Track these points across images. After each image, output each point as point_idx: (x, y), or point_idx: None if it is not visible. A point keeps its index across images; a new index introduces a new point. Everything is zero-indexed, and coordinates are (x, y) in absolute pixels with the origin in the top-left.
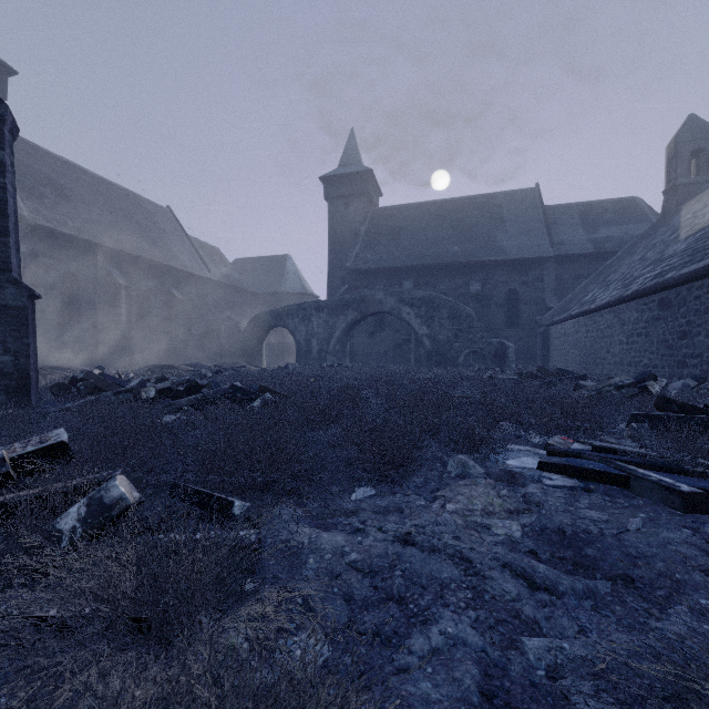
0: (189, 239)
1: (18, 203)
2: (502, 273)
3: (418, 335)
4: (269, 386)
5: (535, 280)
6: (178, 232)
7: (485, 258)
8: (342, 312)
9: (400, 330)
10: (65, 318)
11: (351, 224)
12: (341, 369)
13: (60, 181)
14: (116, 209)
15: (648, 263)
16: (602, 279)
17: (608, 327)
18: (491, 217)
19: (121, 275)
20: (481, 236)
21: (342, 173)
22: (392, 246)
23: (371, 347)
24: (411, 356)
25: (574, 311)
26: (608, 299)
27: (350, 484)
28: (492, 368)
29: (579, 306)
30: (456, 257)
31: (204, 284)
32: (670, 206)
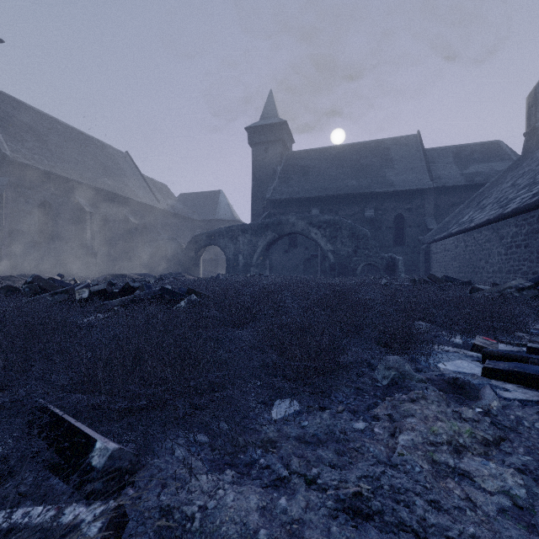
0: (143, 177)
1: (2, 144)
2: (391, 201)
3: (324, 251)
4: (199, 289)
5: (418, 207)
6: (134, 171)
7: (377, 190)
8: (263, 233)
9: (309, 248)
10: (42, 237)
11: (270, 164)
12: (262, 278)
13: (39, 129)
14: (84, 152)
15: (521, 187)
16: (475, 204)
17: (487, 241)
18: (381, 158)
19: (87, 203)
20: (373, 172)
21: (263, 124)
22: (303, 181)
23: (286, 261)
24: (318, 268)
25: (454, 230)
26: (488, 217)
27: (269, 398)
28: (385, 277)
29: (458, 226)
30: (354, 189)
31: (154, 212)
32: (531, 145)
